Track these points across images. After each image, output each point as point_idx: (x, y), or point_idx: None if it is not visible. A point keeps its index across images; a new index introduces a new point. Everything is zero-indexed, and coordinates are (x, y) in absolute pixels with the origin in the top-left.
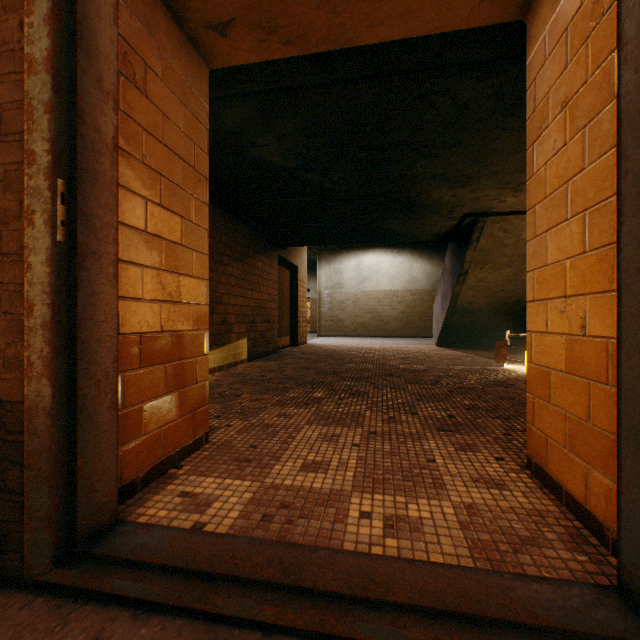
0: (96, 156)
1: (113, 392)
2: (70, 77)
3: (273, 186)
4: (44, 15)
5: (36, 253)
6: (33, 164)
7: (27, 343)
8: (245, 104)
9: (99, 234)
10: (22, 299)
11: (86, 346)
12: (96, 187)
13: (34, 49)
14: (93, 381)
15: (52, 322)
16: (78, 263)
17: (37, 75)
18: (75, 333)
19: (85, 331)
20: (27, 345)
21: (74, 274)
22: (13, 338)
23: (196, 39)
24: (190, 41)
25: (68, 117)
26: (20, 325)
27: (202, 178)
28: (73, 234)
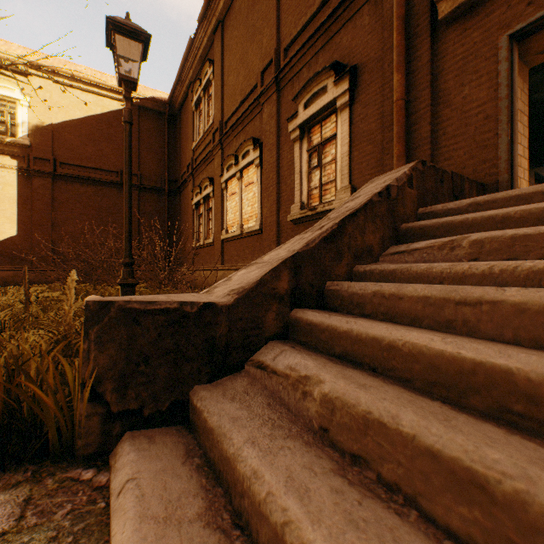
0: (514, 116)
1: (516, 182)
2: (509, 98)
3: (543, 114)
4: (504, 86)
5: (501, 144)
6: (500, 123)
7: (498, 167)
8: (538, 74)
9: (515, 137)
10: (494, 158)
11: (513, 166)
12: (514, 124)
13: (501, 95)
14: (514, 176)
15: (507, 159)
16: (512, 144)
17: (502, 101)
18: (511, 163)
19: (513, 162)
20: (498, 168)
21: (511, 148)
22: (490, 169)
23: (526, 62)
24: (523, 64)
25: (509, 108)
26: (493, 165)
27: (525, 117)
28: (511, 138)
